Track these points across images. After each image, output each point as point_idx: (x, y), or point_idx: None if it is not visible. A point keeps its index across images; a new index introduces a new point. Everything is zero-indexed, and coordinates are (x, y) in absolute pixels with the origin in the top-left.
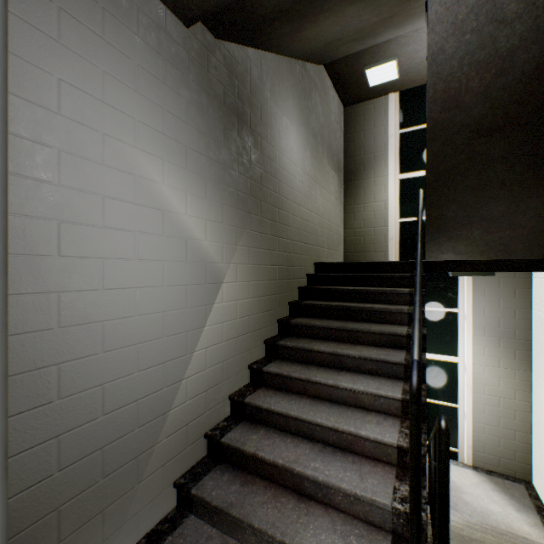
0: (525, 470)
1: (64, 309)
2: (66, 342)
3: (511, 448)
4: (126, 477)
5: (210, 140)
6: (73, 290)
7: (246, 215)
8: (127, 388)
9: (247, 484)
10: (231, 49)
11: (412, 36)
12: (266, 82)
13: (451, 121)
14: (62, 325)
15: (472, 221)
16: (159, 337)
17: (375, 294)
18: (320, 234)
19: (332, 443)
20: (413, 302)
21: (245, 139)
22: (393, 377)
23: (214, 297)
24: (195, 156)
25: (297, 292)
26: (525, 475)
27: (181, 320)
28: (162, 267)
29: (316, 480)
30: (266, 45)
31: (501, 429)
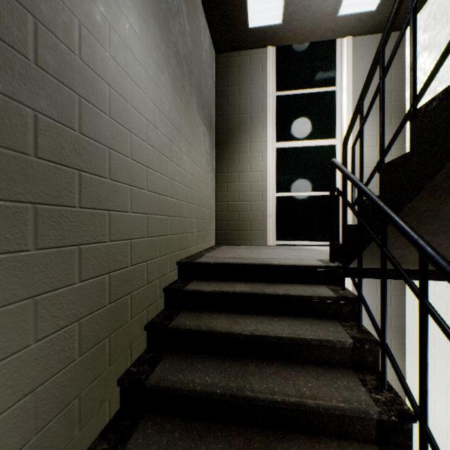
0: None
1: None
2: None
3: None
4: None
5: None
6: None
7: None
8: None
9: None
10: None
11: None
12: None
13: None
14: None
15: None
16: None
17: (290, 344)
18: (187, 213)
19: None
20: None
21: None
22: None
23: None
24: None
25: (142, 338)
26: None
27: None
28: None
29: None
30: None
31: None
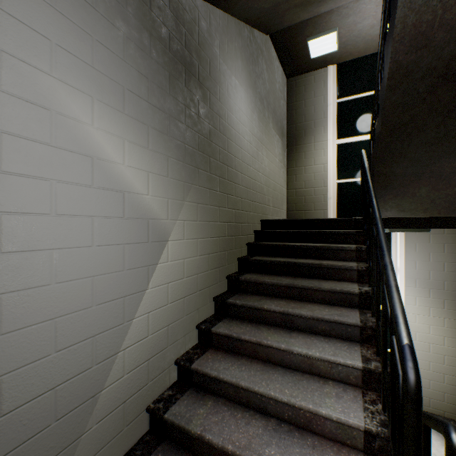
0: (453, 410)
1: None
2: None
3: (440, 390)
4: None
5: (153, 85)
6: None
7: (194, 170)
8: (40, 375)
9: None
10: None
11: (353, 8)
12: (215, 38)
13: (417, 64)
14: None
15: (421, 178)
16: (86, 307)
17: (321, 250)
18: (266, 193)
19: (288, 419)
20: (383, 264)
21: (193, 91)
22: (347, 339)
23: (158, 257)
24: (135, 100)
25: (245, 248)
26: (453, 415)
27: (117, 284)
28: (91, 223)
29: None
30: None
31: (431, 372)
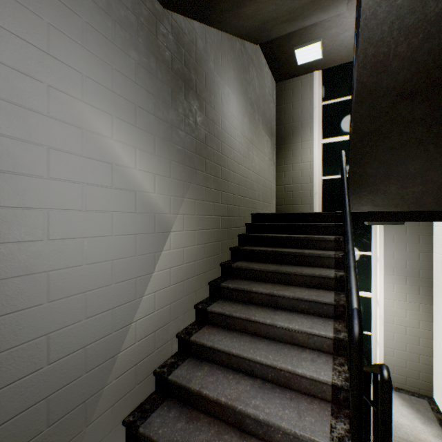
0: (428, 387)
1: (3, 261)
2: (6, 294)
3: (416, 369)
4: (73, 422)
5: (158, 101)
6: (14, 241)
7: (192, 171)
8: (75, 336)
9: (192, 420)
10: (178, 20)
11: (335, 21)
12: (210, 54)
13: (378, 85)
14: (1, 277)
15: (390, 177)
16: (108, 284)
17: (305, 241)
18: (256, 189)
19: (271, 379)
20: (347, 250)
21: (191, 103)
22: (323, 316)
23: (162, 245)
24: (144, 115)
25: (237, 239)
26: (428, 392)
27: (130, 267)
28: (111, 217)
29: (257, 419)
30: (210, 20)
31: (408, 353)
